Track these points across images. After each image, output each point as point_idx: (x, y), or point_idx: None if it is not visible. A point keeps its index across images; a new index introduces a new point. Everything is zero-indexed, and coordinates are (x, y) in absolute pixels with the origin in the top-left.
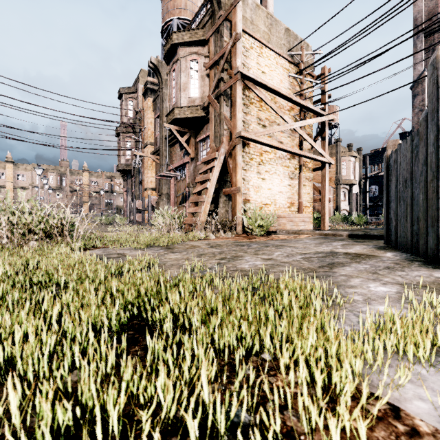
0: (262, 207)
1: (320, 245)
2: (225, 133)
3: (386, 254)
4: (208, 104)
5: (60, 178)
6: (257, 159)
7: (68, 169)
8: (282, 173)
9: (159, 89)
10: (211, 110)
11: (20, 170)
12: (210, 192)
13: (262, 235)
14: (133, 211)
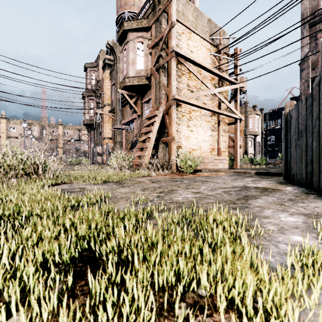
0: (190, 151)
1: (235, 181)
2: (163, 96)
3: (287, 188)
4: (151, 74)
5: (41, 130)
6: (187, 116)
7: (47, 123)
8: (205, 126)
9: (114, 63)
10: (153, 79)
11: (11, 124)
12: (152, 141)
13: (191, 173)
14: (95, 154)
